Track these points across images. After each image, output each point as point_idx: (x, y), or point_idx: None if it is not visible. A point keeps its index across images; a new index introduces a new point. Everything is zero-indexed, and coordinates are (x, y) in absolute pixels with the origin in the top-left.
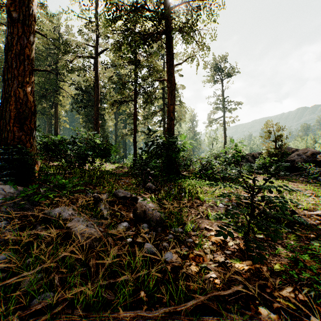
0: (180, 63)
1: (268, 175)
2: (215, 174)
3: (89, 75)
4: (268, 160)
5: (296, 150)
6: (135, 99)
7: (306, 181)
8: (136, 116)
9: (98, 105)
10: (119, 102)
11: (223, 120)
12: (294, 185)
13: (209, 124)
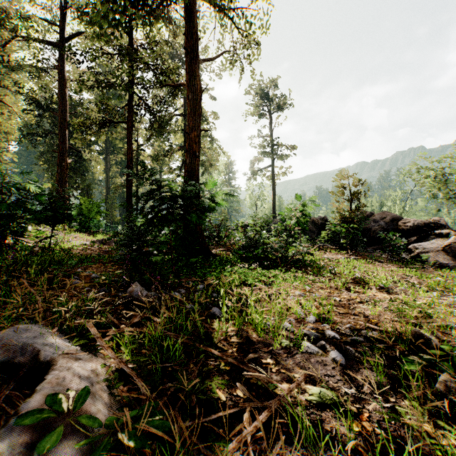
0: (210, 59)
1: (340, 251)
2: (268, 252)
3: (49, 77)
4: (341, 229)
5: (371, 215)
6: (129, 119)
7: (394, 260)
8: (132, 150)
9: (64, 129)
10: (100, 123)
11: (272, 170)
12: (384, 267)
13: (253, 176)
